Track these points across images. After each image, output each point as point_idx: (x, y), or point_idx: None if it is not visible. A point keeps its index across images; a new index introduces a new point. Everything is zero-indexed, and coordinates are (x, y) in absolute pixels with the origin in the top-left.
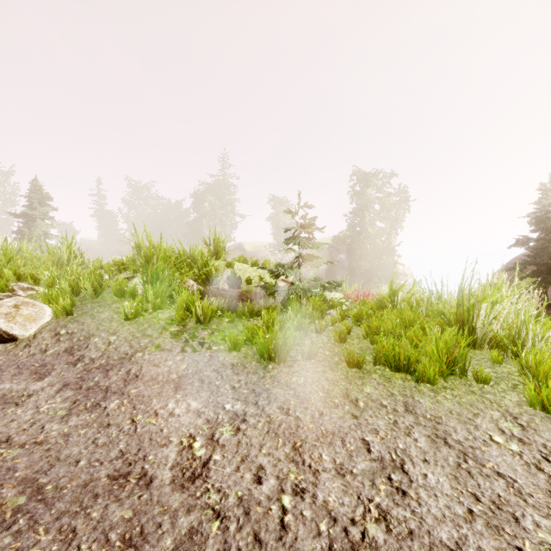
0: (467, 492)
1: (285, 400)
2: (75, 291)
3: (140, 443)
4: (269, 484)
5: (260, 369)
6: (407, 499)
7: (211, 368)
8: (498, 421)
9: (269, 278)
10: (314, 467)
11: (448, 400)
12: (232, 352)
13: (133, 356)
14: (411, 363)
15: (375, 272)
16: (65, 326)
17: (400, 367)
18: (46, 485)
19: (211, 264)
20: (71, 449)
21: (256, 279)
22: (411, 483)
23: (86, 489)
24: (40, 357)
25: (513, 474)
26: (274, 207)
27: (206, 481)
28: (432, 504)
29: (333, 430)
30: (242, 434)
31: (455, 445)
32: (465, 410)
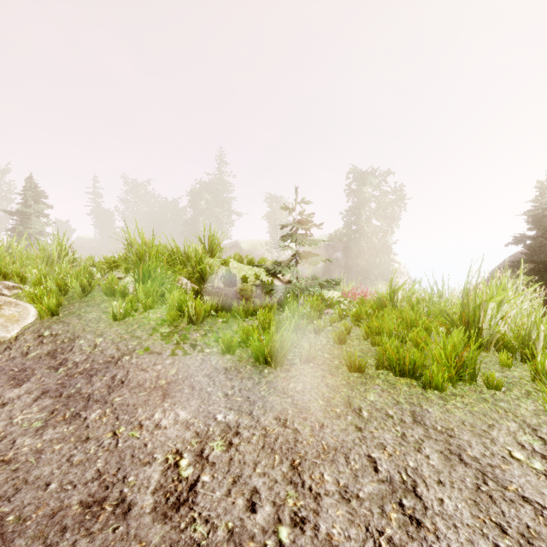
0: (491, 522)
1: (282, 410)
2: (62, 290)
3: (121, 461)
4: (265, 512)
5: (255, 374)
6: (423, 531)
7: (203, 372)
8: (516, 434)
9: (265, 276)
10: (315, 491)
11: (459, 409)
12: (225, 355)
13: (119, 360)
14: (417, 368)
15: (371, 270)
16: (50, 327)
17: (405, 371)
18: (7, 516)
19: (205, 262)
20: (42, 469)
21: (252, 277)
22: (425, 510)
23: (53, 520)
24: (21, 361)
25: (540, 499)
26: (270, 206)
27: (192, 509)
28: (452, 538)
29: (335, 445)
30: (234, 449)
31: (471, 463)
32: (478, 420)
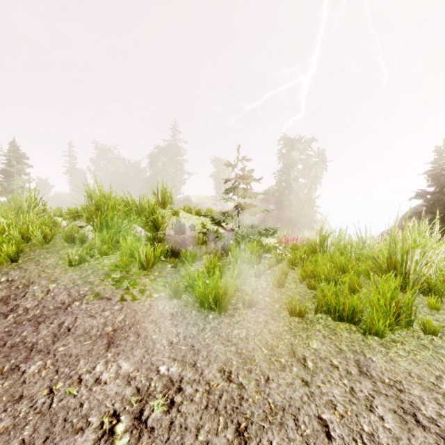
0: None
1: (226, 360)
2: (24, 237)
3: (51, 428)
4: None
5: (200, 320)
6: None
7: (149, 318)
8: None
9: (210, 225)
10: None
11: (403, 358)
12: (172, 300)
13: (69, 306)
14: (356, 313)
15: (299, 220)
16: (7, 273)
17: (344, 316)
18: None
19: (158, 212)
20: None
21: (199, 226)
22: None
23: None
24: None
25: None
26: (215, 167)
27: None
28: None
29: (283, 404)
30: (176, 410)
31: (429, 426)
32: (424, 371)
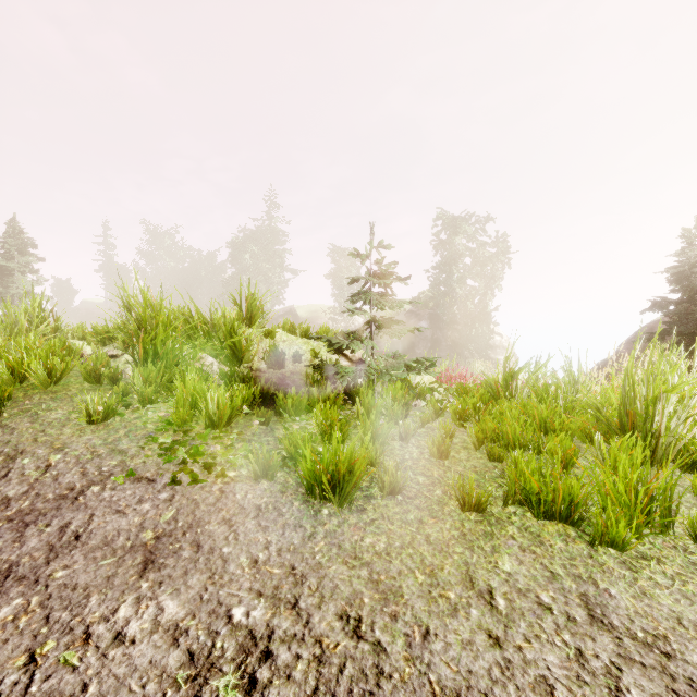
0: None
1: (352, 595)
2: (16, 374)
3: None
4: None
5: (307, 518)
6: None
7: (219, 515)
8: None
9: (326, 353)
10: None
11: (664, 590)
12: (260, 482)
13: (81, 494)
14: (576, 507)
15: (466, 344)
16: None
17: (554, 511)
18: None
19: (240, 333)
20: None
21: (308, 354)
22: None
23: None
24: None
25: None
26: (335, 261)
27: None
28: None
29: (456, 685)
30: None
31: None
32: None
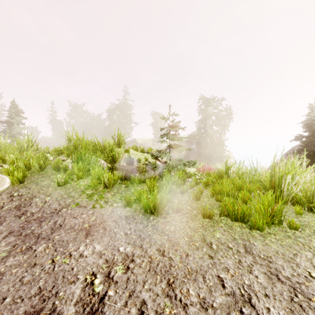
0: None
1: (161, 244)
2: (27, 167)
3: (55, 281)
4: None
5: (144, 220)
6: None
7: (111, 219)
8: (312, 260)
9: (151, 159)
10: (184, 302)
11: (274, 243)
12: (126, 208)
13: (59, 211)
14: (246, 216)
15: (213, 155)
16: (18, 190)
17: (238, 218)
18: None
19: (115, 150)
20: (2, 287)
21: (143, 159)
22: None
23: None
24: None
25: None
26: (154, 118)
27: None
28: None
29: (196, 269)
30: (130, 272)
31: (285, 281)
32: (286, 251)
